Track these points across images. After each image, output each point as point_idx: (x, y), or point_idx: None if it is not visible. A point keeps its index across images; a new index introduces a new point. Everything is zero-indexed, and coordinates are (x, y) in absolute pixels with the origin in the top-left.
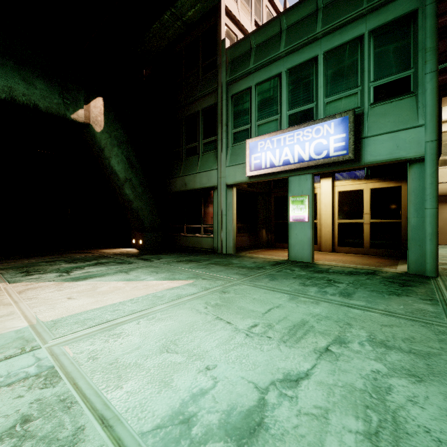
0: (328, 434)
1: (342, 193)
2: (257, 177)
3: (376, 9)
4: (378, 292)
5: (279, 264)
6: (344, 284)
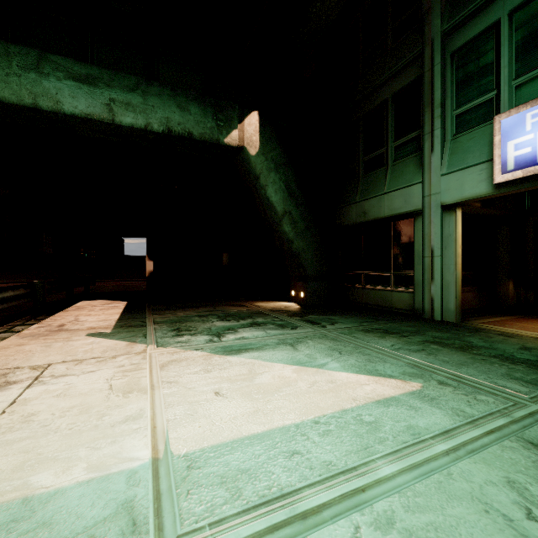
0: None
1: None
2: (516, 184)
3: None
4: None
5: None
6: None
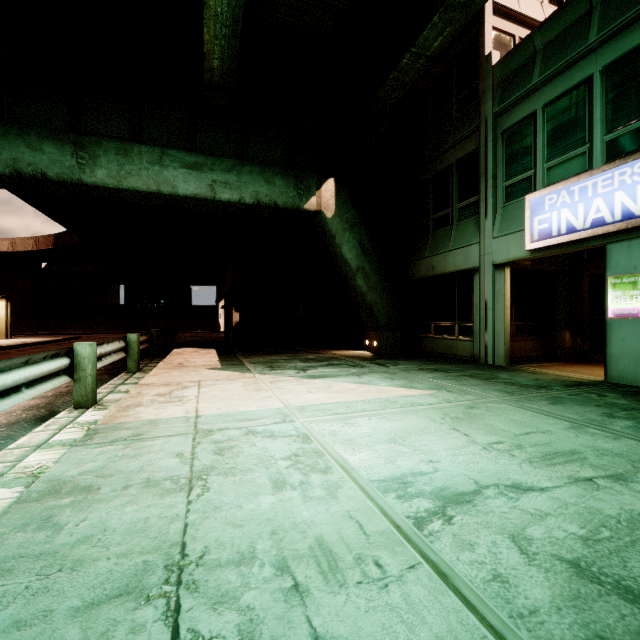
0: (537, 525)
1: None
2: (545, 250)
3: None
4: None
5: (580, 385)
6: None
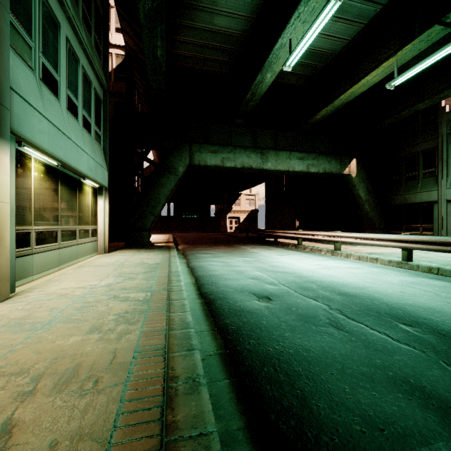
0: None
1: None
2: None
3: None
4: None
5: None
6: None
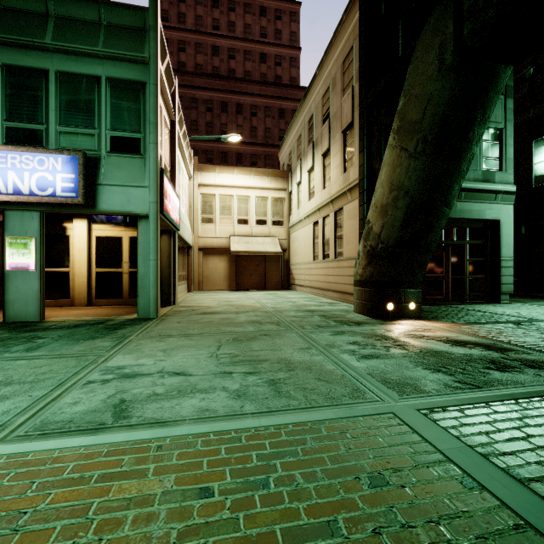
0: None
1: (101, 238)
2: None
3: (113, 59)
4: (77, 340)
5: None
6: (49, 339)
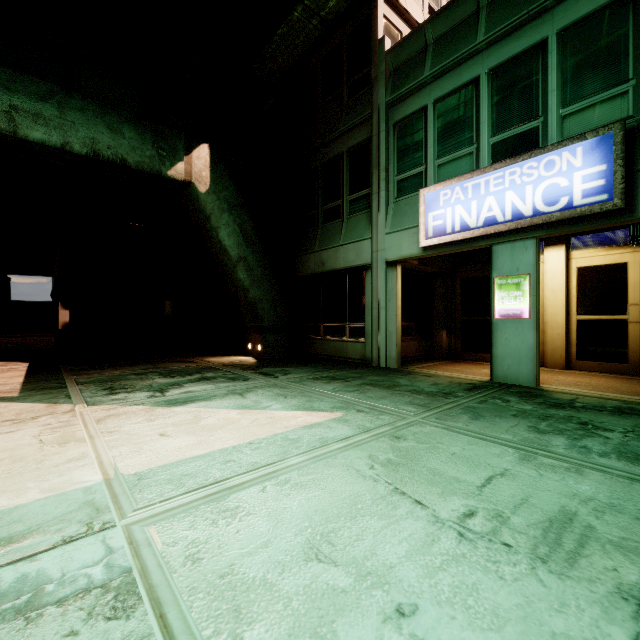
0: None
1: (585, 269)
2: (437, 248)
3: None
4: None
5: (477, 388)
6: (617, 433)
